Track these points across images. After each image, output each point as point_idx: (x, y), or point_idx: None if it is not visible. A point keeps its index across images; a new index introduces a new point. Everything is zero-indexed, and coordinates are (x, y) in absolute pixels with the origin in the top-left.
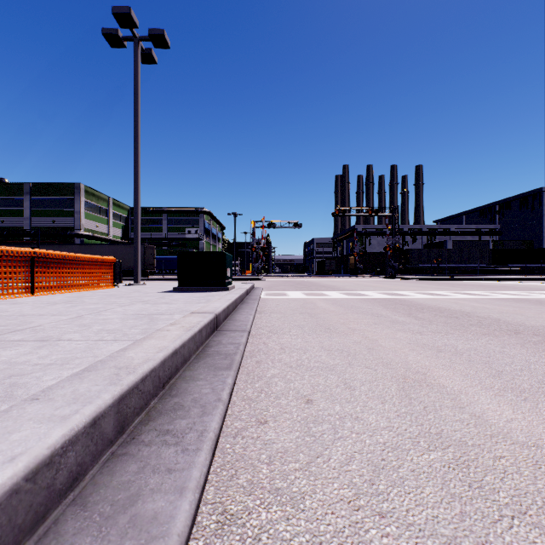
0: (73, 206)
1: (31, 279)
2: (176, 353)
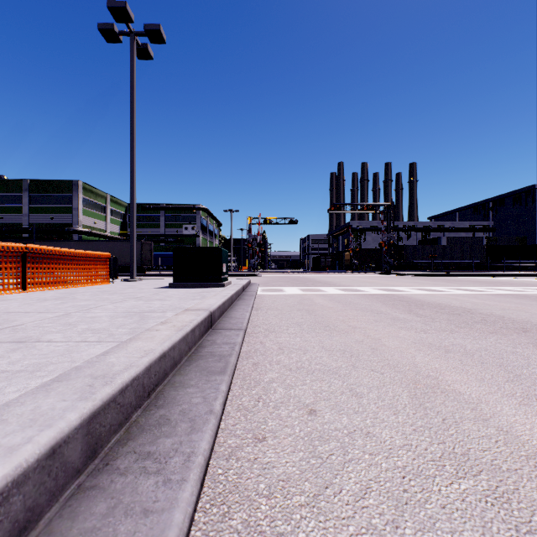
0: (71, 203)
1: (22, 275)
2: (165, 357)
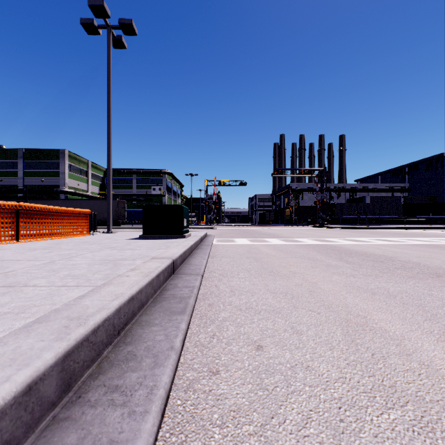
0: (59, 168)
1: (16, 228)
2: (133, 299)
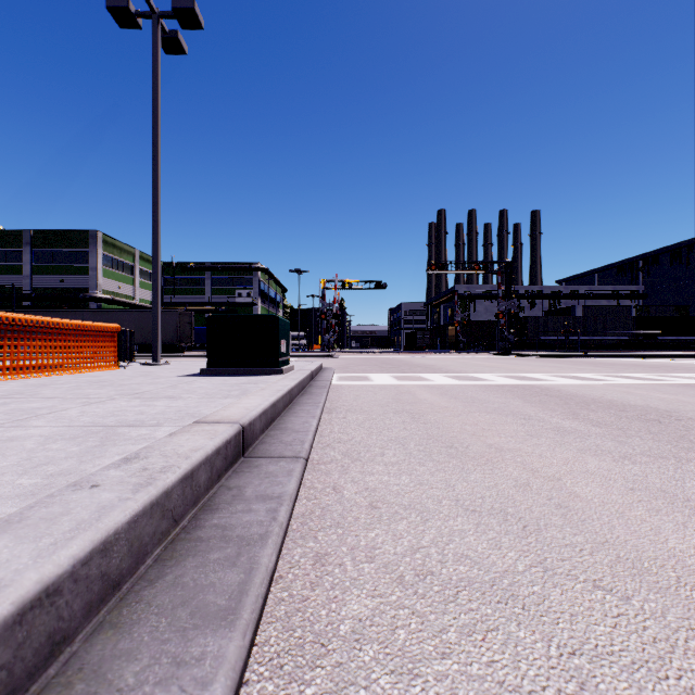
0: (88, 261)
1: None
2: (53, 595)
